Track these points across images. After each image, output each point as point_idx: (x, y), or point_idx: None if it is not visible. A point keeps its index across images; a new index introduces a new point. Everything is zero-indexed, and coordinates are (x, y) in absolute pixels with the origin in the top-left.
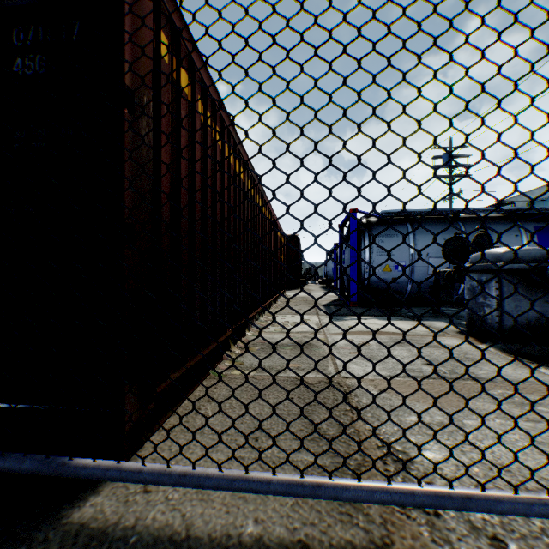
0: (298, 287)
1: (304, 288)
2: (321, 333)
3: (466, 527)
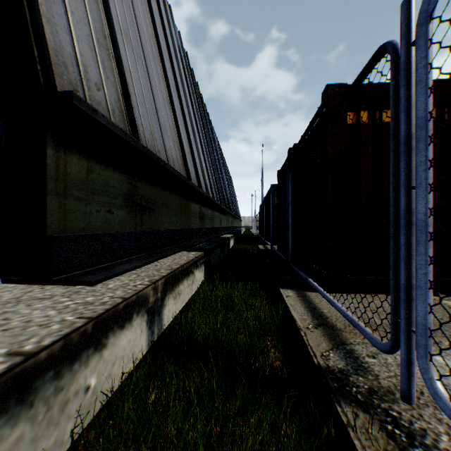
0: None
1: None
2: None
3: (372, 351)
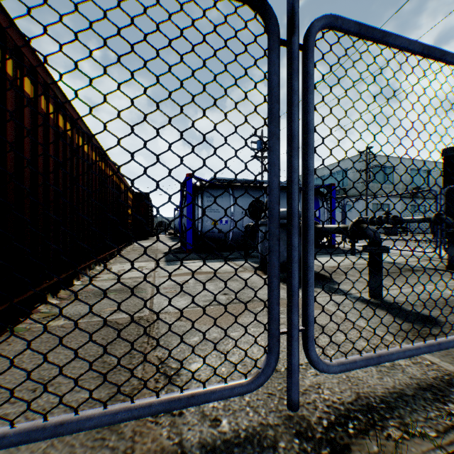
0: (149, 238)
1: (153, 239)
2: (151, 277)
3: (198, 417)
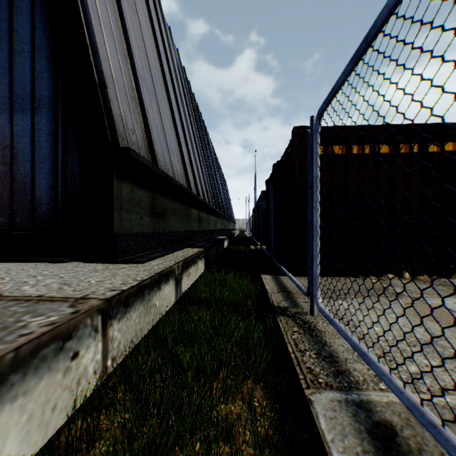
0: None
1: None
2: None
3: (307, 301)
